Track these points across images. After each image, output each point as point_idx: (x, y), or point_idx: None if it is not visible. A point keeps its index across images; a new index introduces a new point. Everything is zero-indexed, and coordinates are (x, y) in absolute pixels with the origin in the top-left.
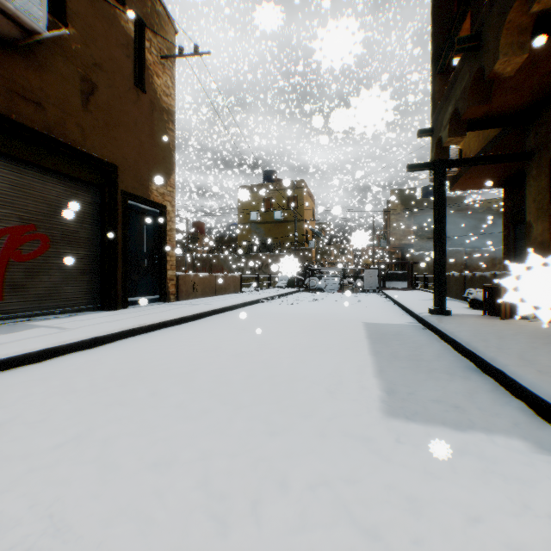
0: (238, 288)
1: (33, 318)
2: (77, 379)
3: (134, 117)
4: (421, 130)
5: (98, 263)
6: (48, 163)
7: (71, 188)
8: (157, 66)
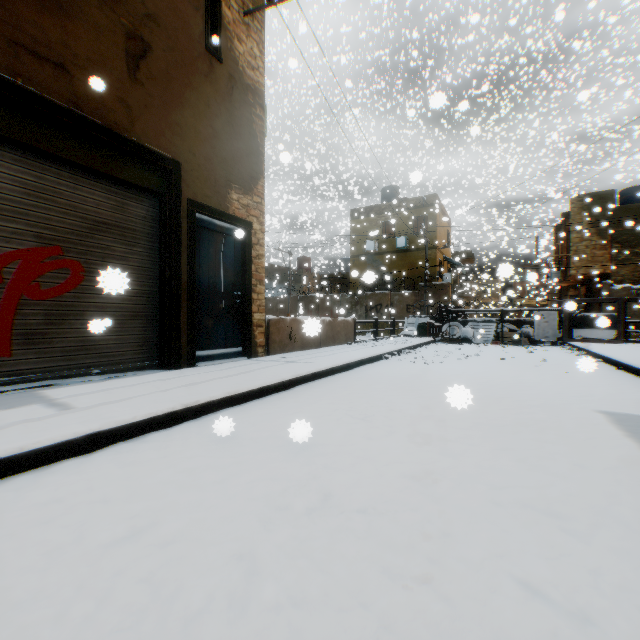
0: (351, 337)
1: (51, 383)
2: None
3: (206, 96)
4: None
5: (156, 303)
6: (78, 156)
7: (116, 195)
8: (238, 27)
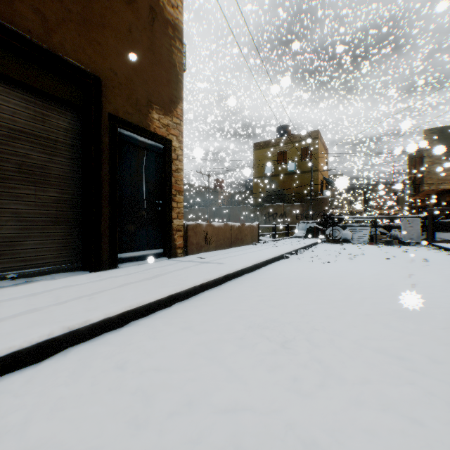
0: (256, 239)
1: None
2: None
3: (127, 22)
4: None
5: (79, 210)
6: None
7: (35, 106)
8: None
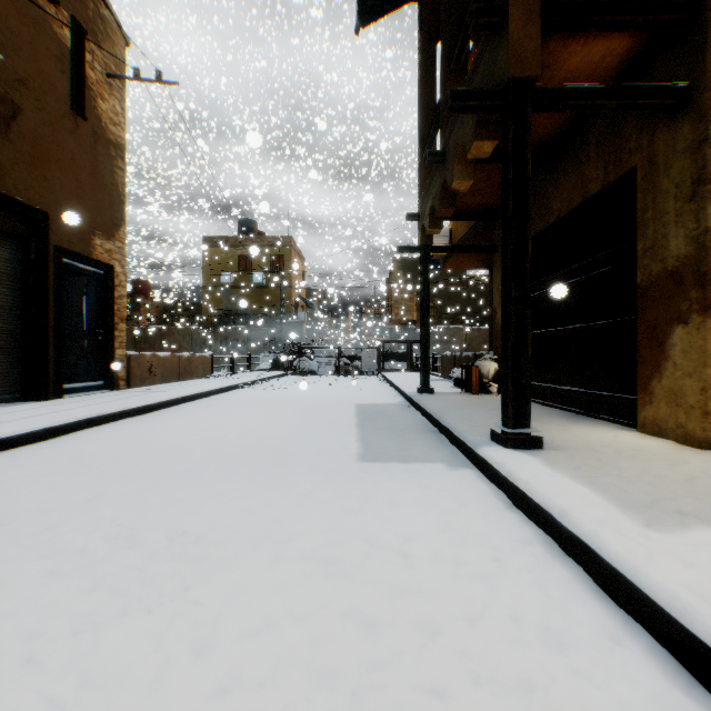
0: (209, 372)
1: None
2: (57, 464)
3: (72, 151)
4: (409, 214)
5: (20, 340)
6: None
7: None
8: (102, 86)
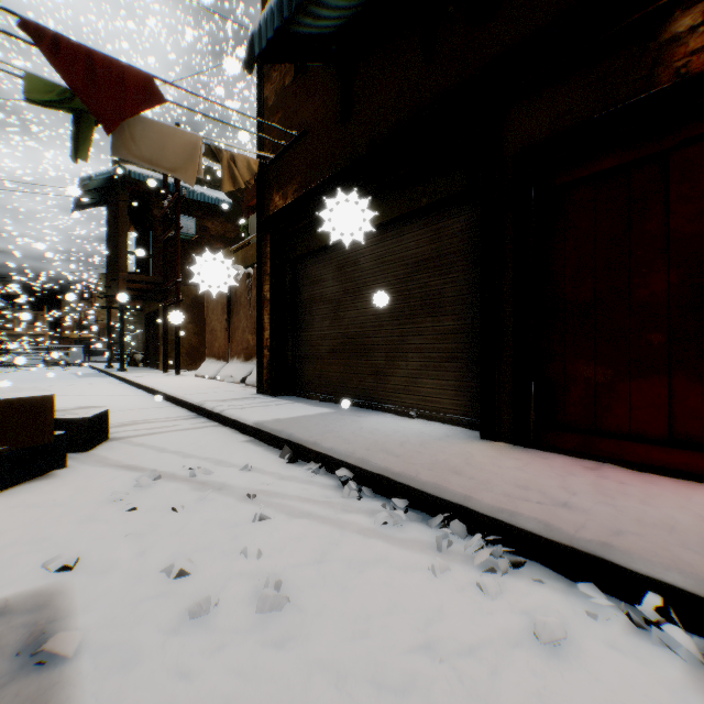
0: None
1: None
2: None
3: None
4: (102, 292)
5: None
6: None
7: None
8: None
